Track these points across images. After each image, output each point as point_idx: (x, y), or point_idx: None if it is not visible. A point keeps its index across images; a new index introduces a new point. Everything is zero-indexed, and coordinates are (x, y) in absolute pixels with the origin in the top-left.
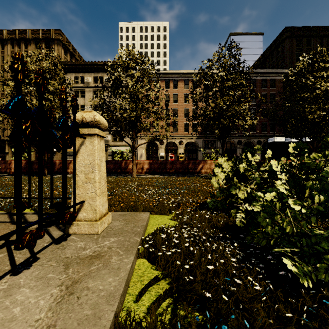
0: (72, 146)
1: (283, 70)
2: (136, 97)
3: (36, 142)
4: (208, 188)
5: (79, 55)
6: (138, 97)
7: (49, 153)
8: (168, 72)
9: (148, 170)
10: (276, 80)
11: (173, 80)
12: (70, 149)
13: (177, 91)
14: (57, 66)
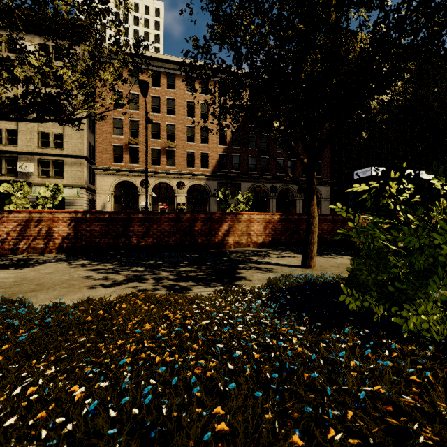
0: None
1: None
2: None
3: None
4: None
5: None
6: None
7: None
8: (157, 56)
9: (68, 241)
10: None
11: (167, 75)
12: None
13: (173, 94)
14: None
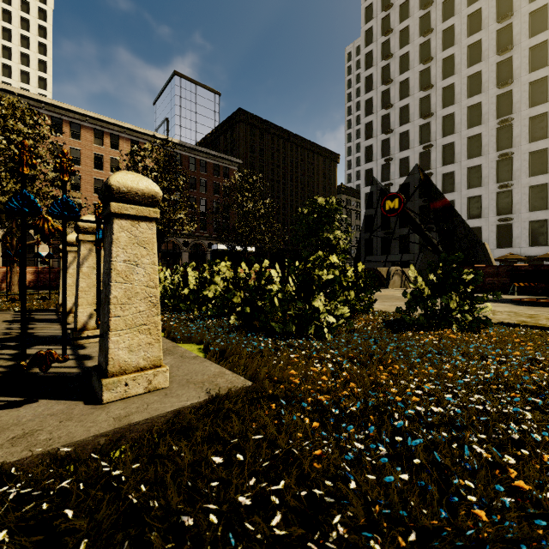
0: None
1: (237, 159)
2: None
3: None
4: None
5: None
6: None
7: None
8: (59, 104)
9: (33, 283)
10: (230, 169)
11: (71, 123)
12: None
13: (79, 145)
14: None
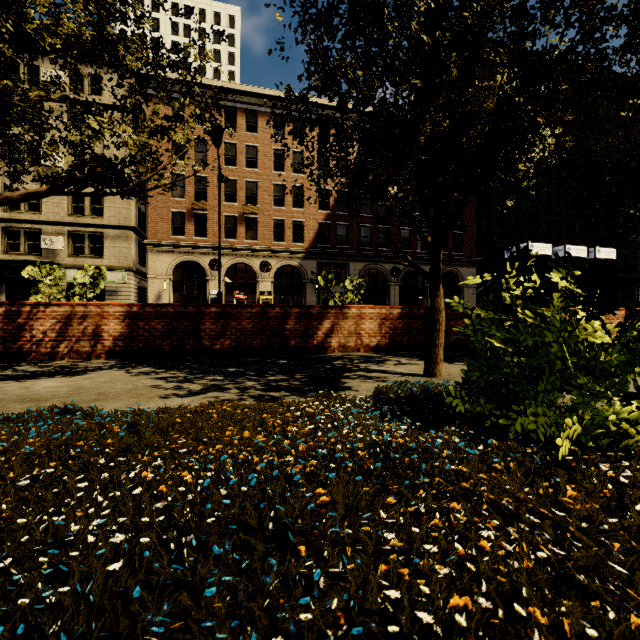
0: None
1: None
2: None
3: None
4: None
5: None
6: None
7: None
8: (232, 86)
9: (121, 343)
10: None
11: (246, 112)
12: None
13: (255, 140)
14: None
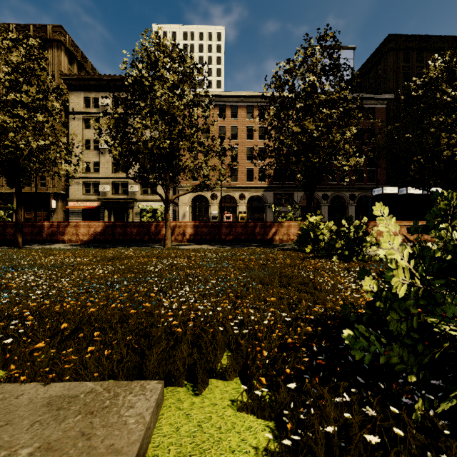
0: (80, 201)
1: (385, 95)
2: (172, 119)
3: (24, 195)
4: (302, 274)
5: (93, 66)
6: (175, 118)
7: (45, 212)
8: (223, 94)
9: (192, 237)
10: (376, 109)
11: (231, 107)
12: (76, 206)
13: (236, 122)
14: (39, 63)
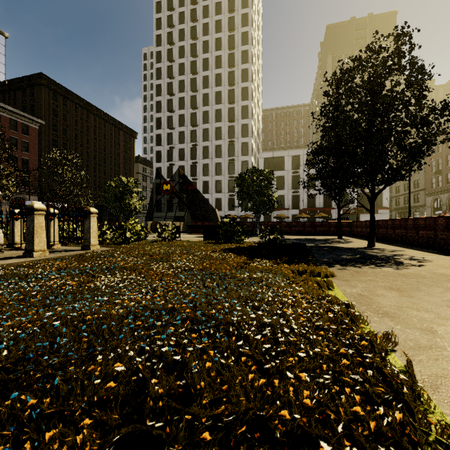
0: None
1: (39, 119)
2: None
3: None
4: None
5: None
6: None
7: None
8: None
9: None
10: (30, 127)
11: None
12: None
13: None
14: None
